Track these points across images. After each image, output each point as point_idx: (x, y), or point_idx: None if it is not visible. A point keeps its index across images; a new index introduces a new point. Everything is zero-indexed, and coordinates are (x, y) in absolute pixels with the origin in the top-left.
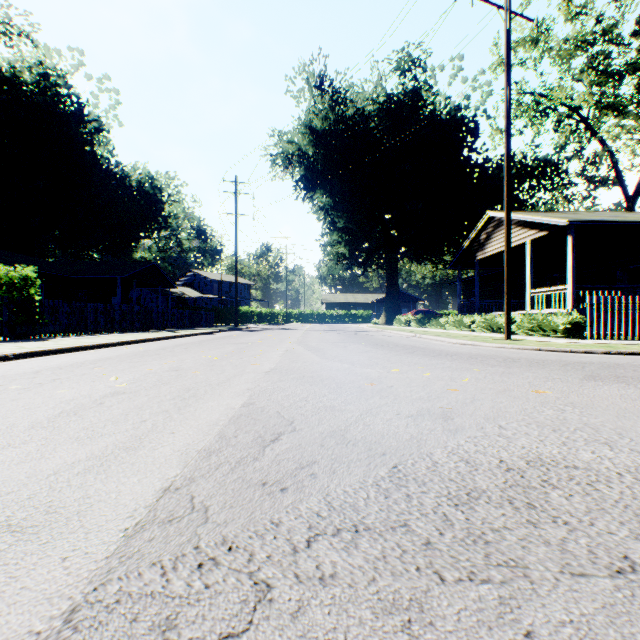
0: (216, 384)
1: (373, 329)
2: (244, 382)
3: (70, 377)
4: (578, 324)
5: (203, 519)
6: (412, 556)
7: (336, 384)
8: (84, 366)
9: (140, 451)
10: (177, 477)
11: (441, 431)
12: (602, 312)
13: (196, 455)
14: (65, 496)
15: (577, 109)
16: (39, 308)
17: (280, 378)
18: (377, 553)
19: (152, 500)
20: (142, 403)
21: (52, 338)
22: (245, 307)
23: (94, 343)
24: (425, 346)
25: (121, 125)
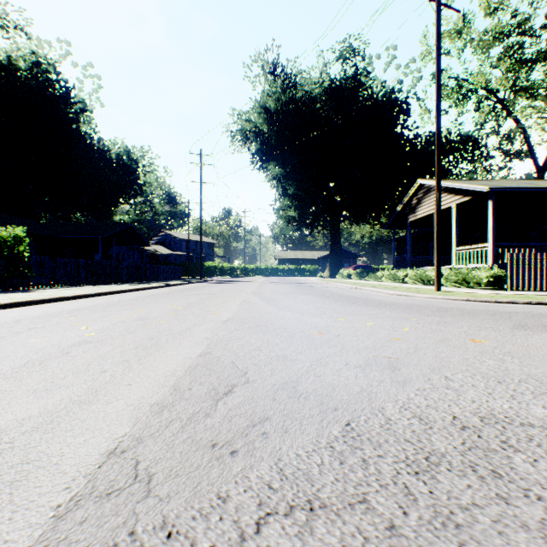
0: (177, 333)
1: (319, 281)
2: (203, 331)
3: (45, 326)
4: (499, 277)
5: (144, 492)
6: (376, 546)
7: (287, 333)
8: (61, 315)
9: (93, 405)
10: (125, 437)
11: (390, 383)
12: (520, 267)
13: (148, 410)
14: (3, 461)
15: (495, 92)
16: (28, 263)
17: (236, 327)
18: (336, 542)
19: (94, 466)
20: (106, 352)
21: (39, 289)
22: (209, 262)
23: (74, 294)
24: (365, 297)
25: (102, 106)
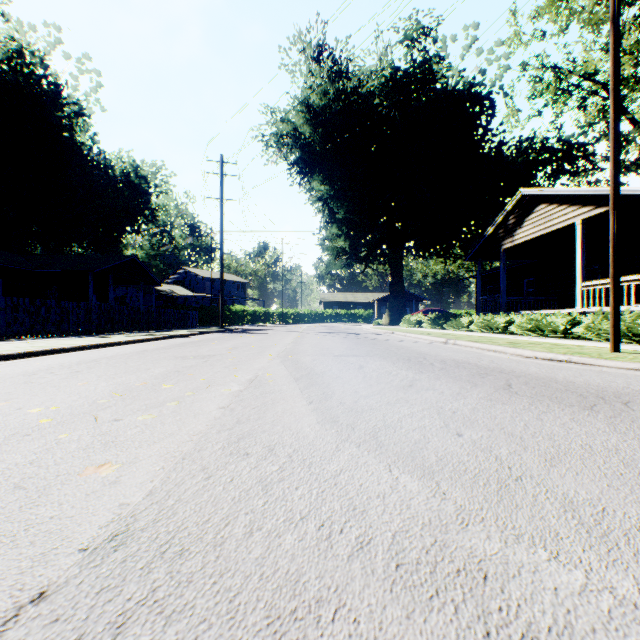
0: None
1: (381, 331)
2: None
3: None
4: None
5: None
6: None
7: None
8: None
9: None
10: None
11: None
12: None
13: None
14: None
15: (606, 84)
16: None
17: None
18: None
19: None
20: None
21: None
22: (237, 306)
23: None
24: (496, 365)
25: (103, 110)
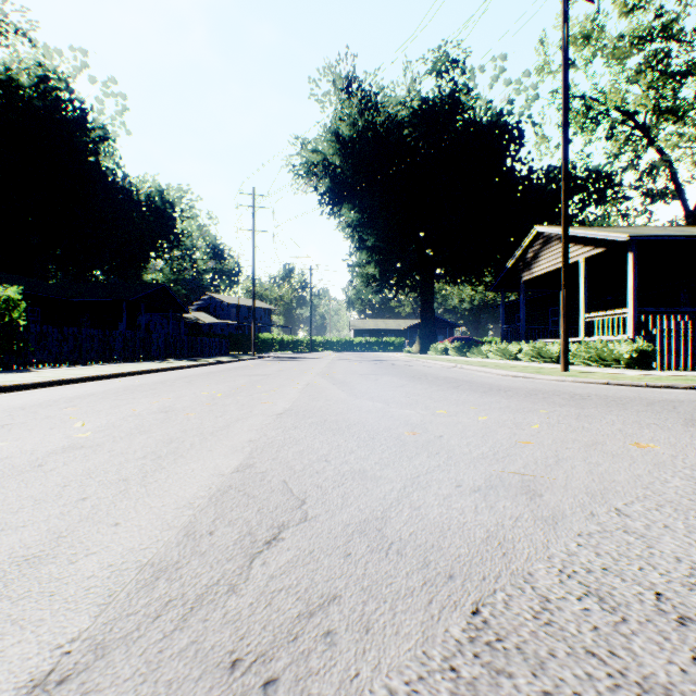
0: (210, 433)
1: (407, 358)
2: (247, 429)
3: (26, 422)
4: (644, 353)
5: None
6: None
7: (367, 433)
8: (54, 405)
9: (43, 568)
10: (75, 643)
11: (532, 521)
12: (673, 339)
13: (133, 578)
14: None
15: (632, 114)
16: (24, 334)
17: (295, 423)
18: None
19: None
20: (97, 465)
21: (38, 369)
22: (265, 334)
23: (82, 375)
24: (470, 379)
25: (129, 133)
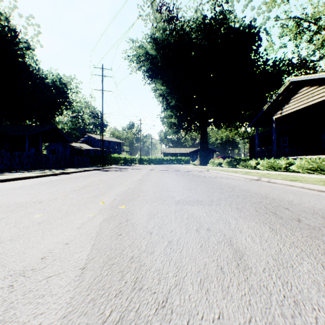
0: None
1: (198, 169)
2: None
3: None
4: None
5: None
6: None
7: None
8: None
9: None
10: None
11: None
12: None
13: None
14: None
15: None
16: None
17: None
18: None
19: None
20: None
21: None
22: (115, 154)
23: None
24: None
25: (42, 46)
